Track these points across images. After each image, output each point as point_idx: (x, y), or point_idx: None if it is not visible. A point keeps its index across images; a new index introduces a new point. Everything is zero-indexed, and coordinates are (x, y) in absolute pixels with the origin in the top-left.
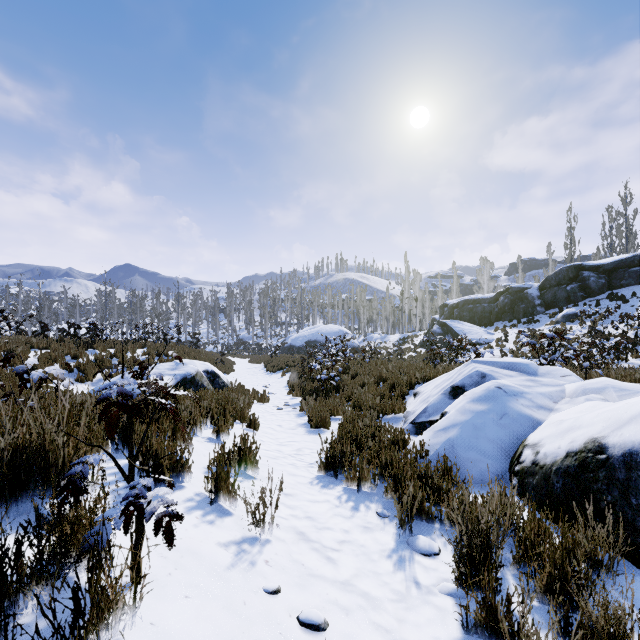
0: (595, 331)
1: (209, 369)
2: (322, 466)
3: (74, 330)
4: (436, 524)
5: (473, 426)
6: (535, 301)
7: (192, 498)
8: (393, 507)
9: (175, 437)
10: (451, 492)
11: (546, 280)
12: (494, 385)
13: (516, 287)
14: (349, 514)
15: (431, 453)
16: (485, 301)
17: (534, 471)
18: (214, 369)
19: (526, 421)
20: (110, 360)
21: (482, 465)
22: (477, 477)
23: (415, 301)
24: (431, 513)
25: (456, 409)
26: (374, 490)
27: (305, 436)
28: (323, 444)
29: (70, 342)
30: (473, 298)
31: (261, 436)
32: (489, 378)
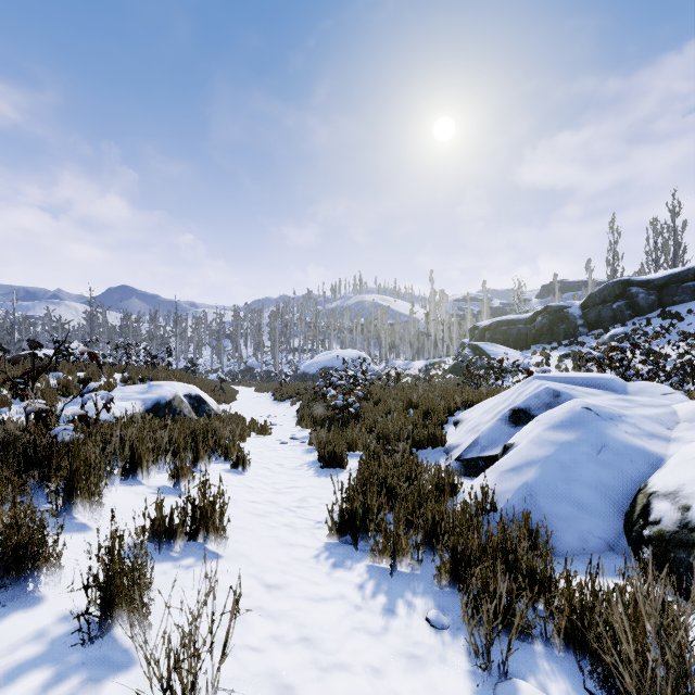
0: (652, 351)
1: (192, 393)
2: (334, 528)
3: (34, 349)
4: (536, 644)
5: (559, 464)
6: (577, 321)
7: (43, 632)
8: (453, 605)
9: (73, 490)
10: (552, 579)
11: (589, 297)
12: (580, 405)
13: (556, 306)
14: (379, 625)
15: (499, 506)
16: (521, 322)
17: (688, 540)
18: (200, 393)
19: (638, 456)
20: (77, 385)
21: (581, 525)
22: (576, 544)
23: (442, 324)
24: (527, 624)
25: (528, 440)
26: (417, 569)
27: (313, 479)
28: (337, 491)
29: (26, 363)
30: (507, 319)
31: (251, 480)
32: (565, 397)
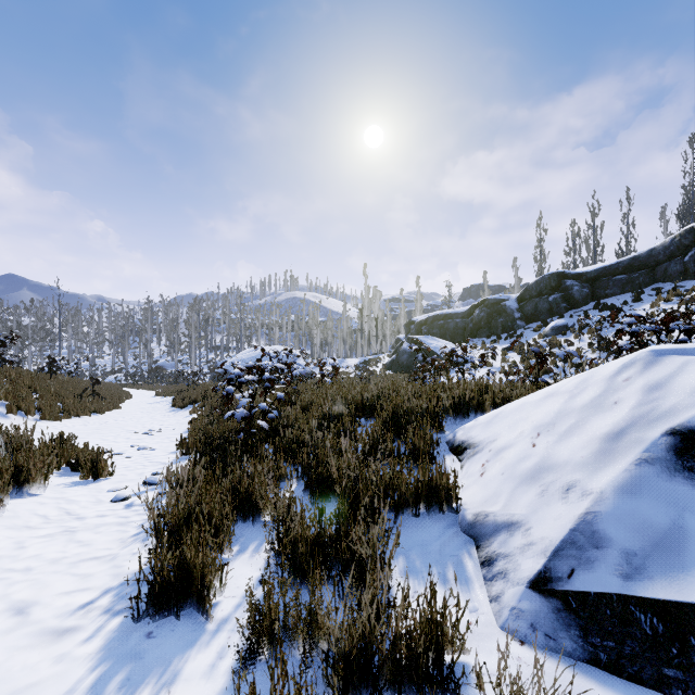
0: (606, 341)
1: None
2: None
3: None
4: None
5: None
6: (515, 314)
7: None
8: None
9: None
10: None
11: (526, 290)
12: None
13: (493, 299)
14: None
15: None
16: (458, 316)
17: None
18: None
19: None
20: None
21: None
22: None
23: (375, 320)
24: None
25: None
26: None
27: None
28: None
29: None
30: (444, 313)
31: None
32: None
